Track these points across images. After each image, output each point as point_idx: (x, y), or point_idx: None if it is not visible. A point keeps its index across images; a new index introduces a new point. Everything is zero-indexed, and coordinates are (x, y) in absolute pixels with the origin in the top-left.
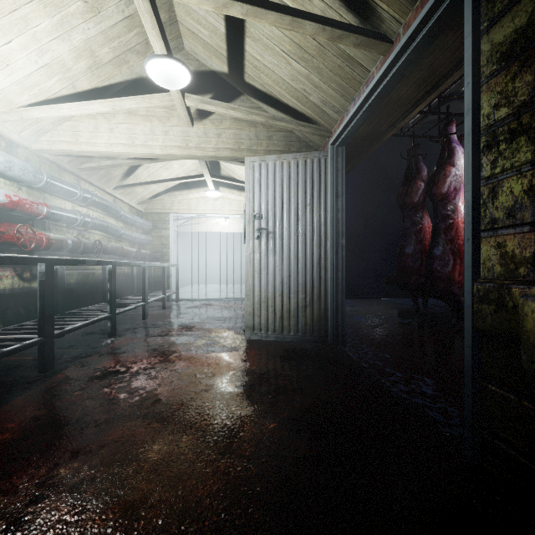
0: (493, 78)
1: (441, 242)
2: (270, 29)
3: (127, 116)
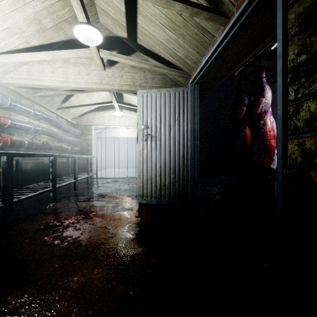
0: (296, 36)
1: (256, 143)
2: (153, 9)
3: (63, 63)
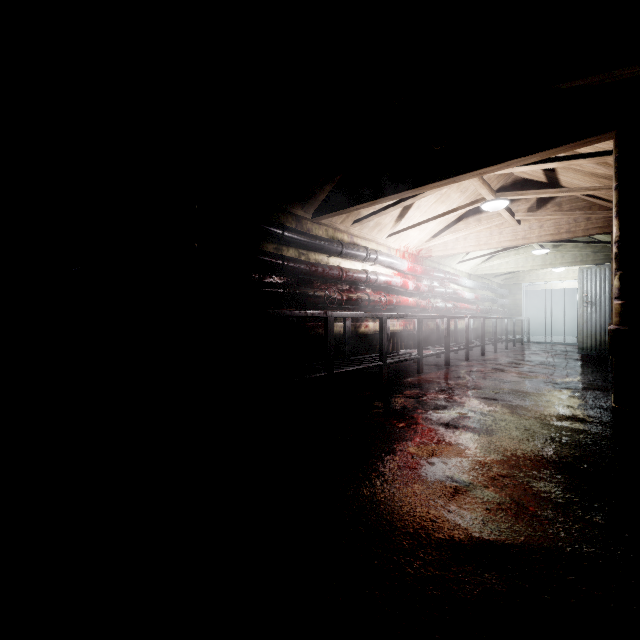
0: None
1: None
2: None
3: (514, 255)
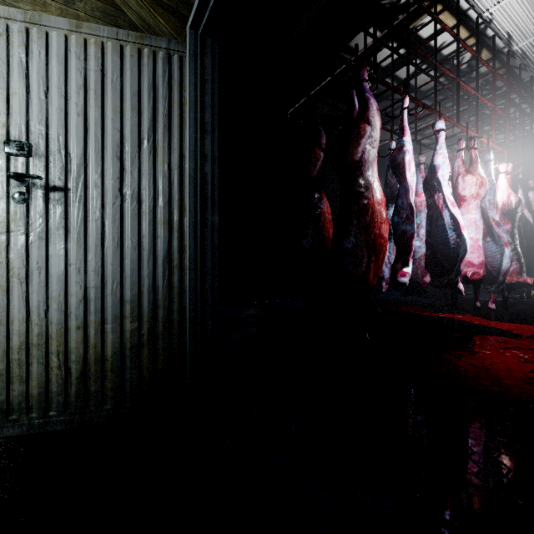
0: None
1: (353, 231)
2: None
3: None
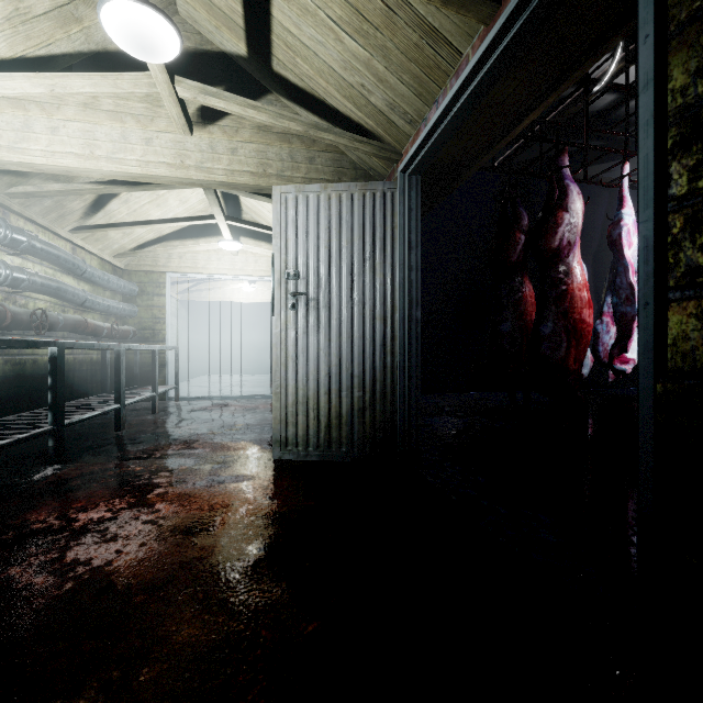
0: (694, 24)
1: (550, 317)
2: None
3: (82, 110)
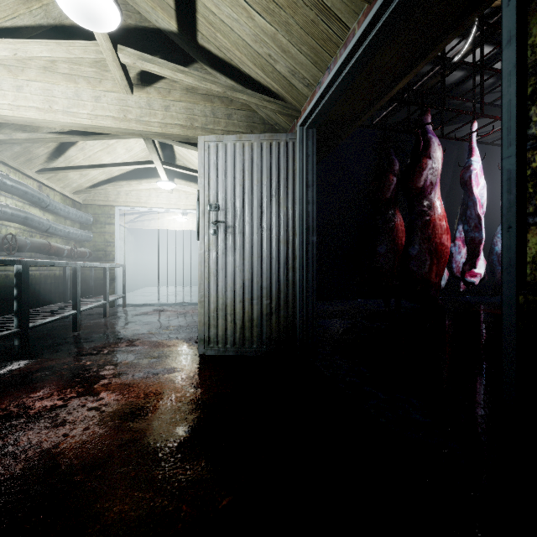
0: None
1: (417, 241)
2: None
3: (42, 72)
